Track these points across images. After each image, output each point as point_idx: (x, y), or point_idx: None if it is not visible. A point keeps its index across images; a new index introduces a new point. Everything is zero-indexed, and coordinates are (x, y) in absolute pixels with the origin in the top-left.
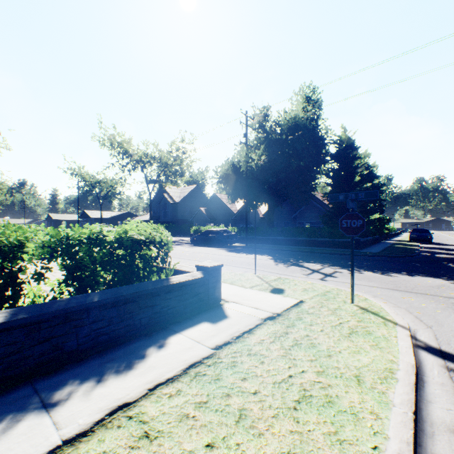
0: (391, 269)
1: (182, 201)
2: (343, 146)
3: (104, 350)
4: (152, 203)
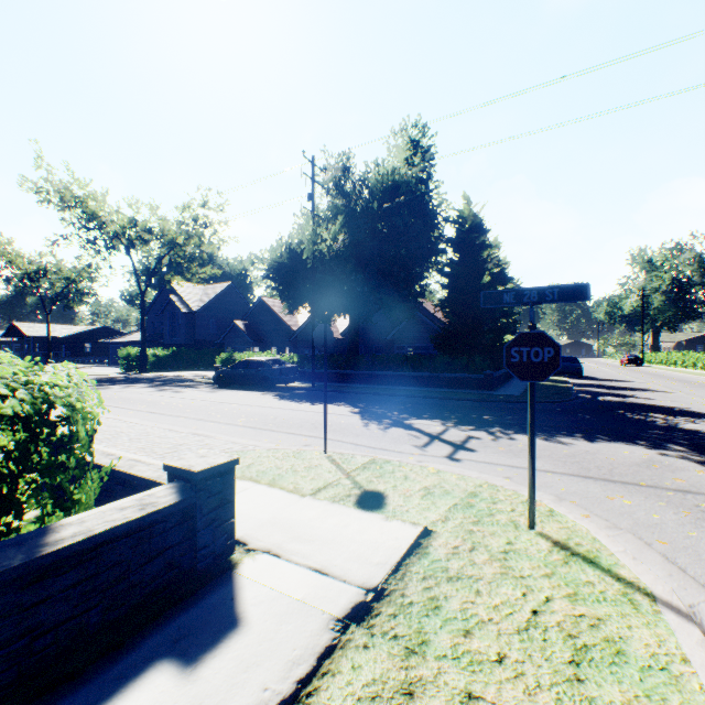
0: (556, 429)
1: (205, 308)
2: (467, 227)
3: None
4: (149, 311)
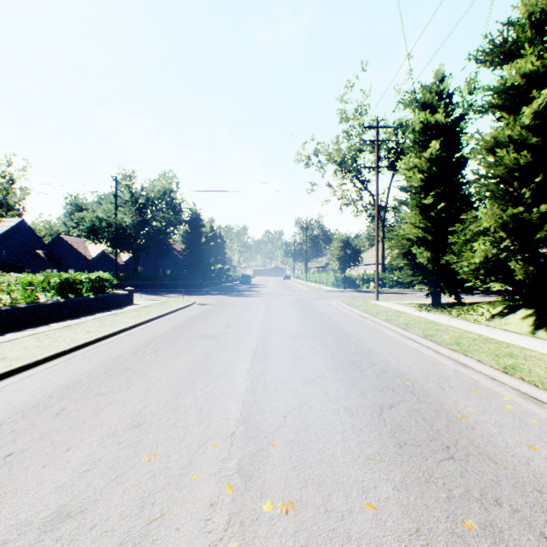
0: (209, 294)
1: None
2: (194, 217)
3: (111, 309)
4: None
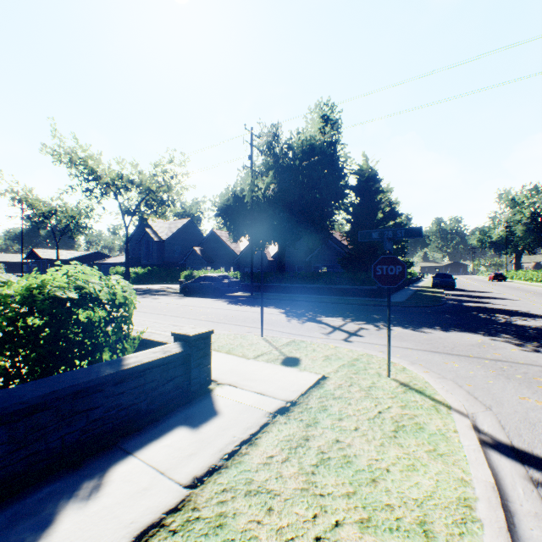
0: (423, 323)
1: (171, 238)
2: (365, 177)
3: None
4: (130, 240)
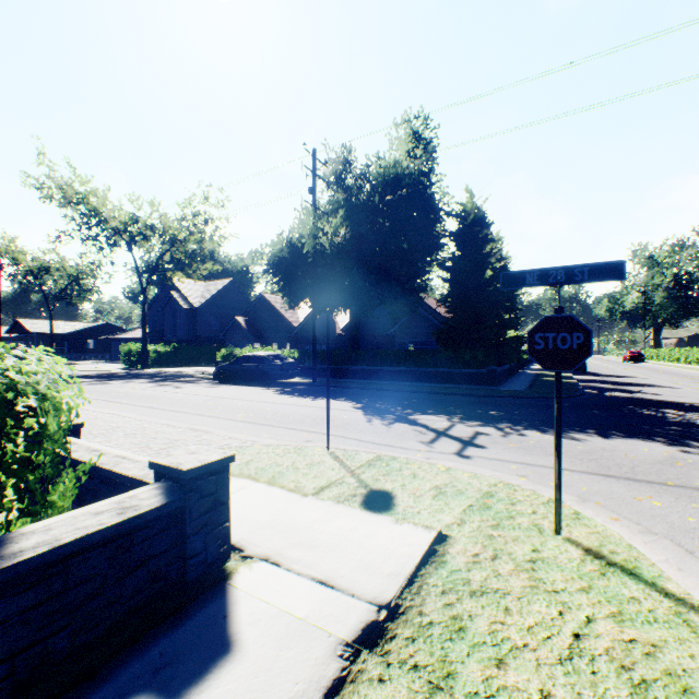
0: (567, 424)
1: (206, 305)
2: (470, 220)
3: None
4: (150, 307)
